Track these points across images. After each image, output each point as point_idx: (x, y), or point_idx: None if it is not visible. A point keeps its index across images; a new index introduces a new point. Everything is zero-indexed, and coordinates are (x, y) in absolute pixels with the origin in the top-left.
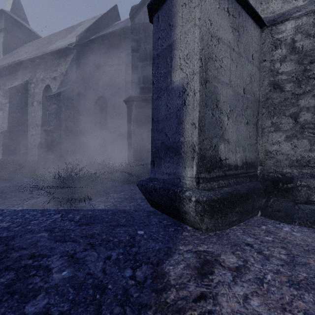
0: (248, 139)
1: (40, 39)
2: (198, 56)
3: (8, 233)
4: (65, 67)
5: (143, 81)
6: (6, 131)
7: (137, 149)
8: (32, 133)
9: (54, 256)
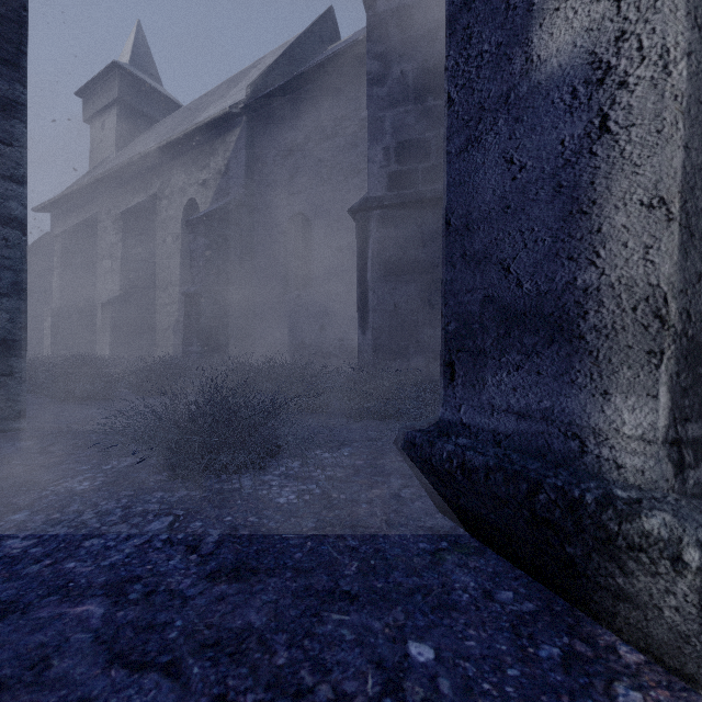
0: None
1: (181, 109)
2: None
3: (2, 585)
4: (224, 157)
5: (398, 157)
6: (117, 298)
7: (382, 330)
8: (163, 301)
9: None
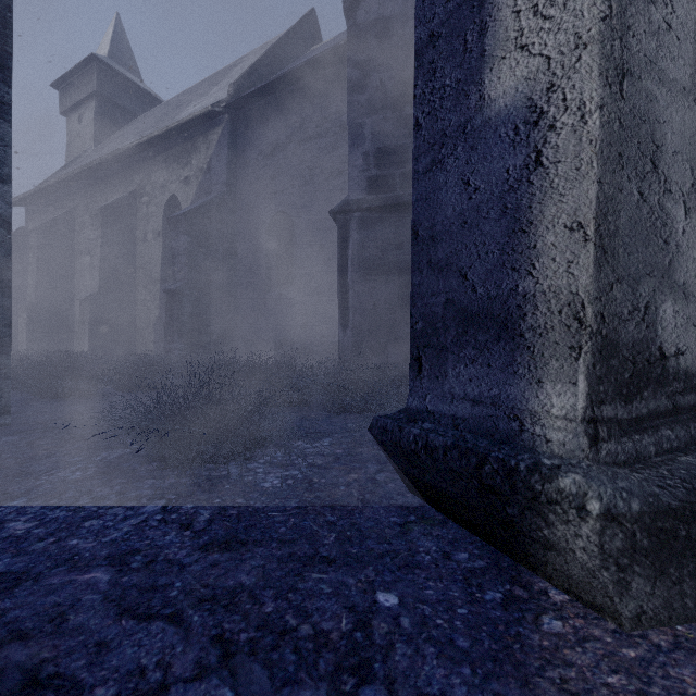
0: None
1: (161, 104)
2: None
3: (12, 559)
4: (206, 155)
5: (377, 162)
6: (96, 294)
7: (362, 328)
8: (144, 298)
9: (95, 694)
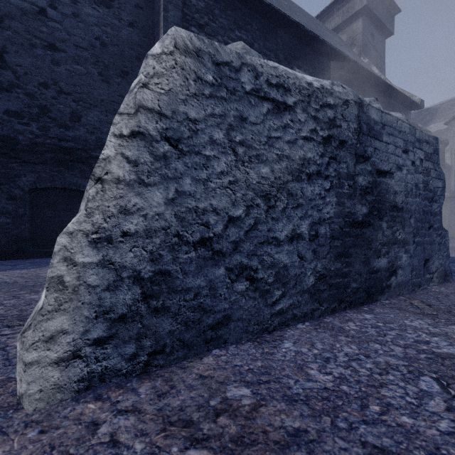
0: None
1: None
2: None
3: None
4: None
5: None
6: None
7: None
8: None
9: None
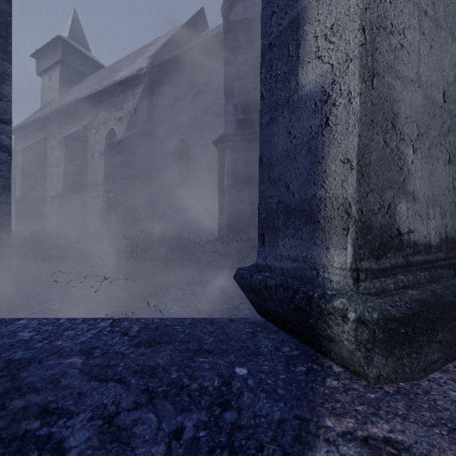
0: (451, 191)
1: (103, 69)
2: (356, 24)
3: (24, 352)
4: (133, 103)
5: (243, 110)
6: (61, 193)
7: (233, 215)
8: (92, 195)
9: (80, 416)
